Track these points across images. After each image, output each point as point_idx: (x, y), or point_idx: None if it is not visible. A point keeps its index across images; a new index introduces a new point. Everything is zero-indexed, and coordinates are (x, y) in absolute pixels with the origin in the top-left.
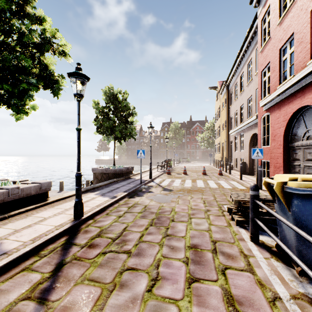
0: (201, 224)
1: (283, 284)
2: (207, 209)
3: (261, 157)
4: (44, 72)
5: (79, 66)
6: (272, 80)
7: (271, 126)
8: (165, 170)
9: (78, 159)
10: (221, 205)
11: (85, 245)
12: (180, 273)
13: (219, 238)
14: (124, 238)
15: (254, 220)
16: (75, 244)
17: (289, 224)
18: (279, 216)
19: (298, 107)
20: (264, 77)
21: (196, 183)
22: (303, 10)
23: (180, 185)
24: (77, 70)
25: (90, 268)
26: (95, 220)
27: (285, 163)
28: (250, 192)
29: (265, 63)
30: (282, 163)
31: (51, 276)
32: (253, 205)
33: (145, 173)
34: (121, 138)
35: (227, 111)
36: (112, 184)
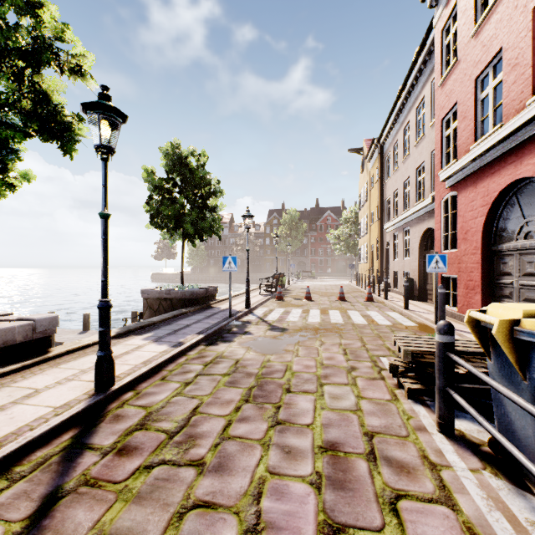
0: (341, 397)
1: (519, 534)
2: (351, 367)
3: (442, 269)
4: (43, 109)
5: (105, 92)
6: (461, 134)
7: (459, 216)
8: (274, 293)
9: (103, 274)
10: (376, 357)
11: (110, 450)
12: (304, 513)
13: (378, 427)
14: (191, 431)
15: (446, 391)
16: (90, 447)
17: (533, 410)
18: (507, 390)
19: (509, 182)
20: (447, 130)
21: (329, 315)
22: (519, 8)
23: (300, 321)
24: (101, 100)
25: (115, 505)
26: (138, 391)
27: (485, 280)
28: (437, 338)
29: (449, 105)
30: (480, 280)
31: (25, 530)
32: (444, 364)
33: (237, 299)
34: (194, 236)
35: (380, 190)
36: (177, 318)
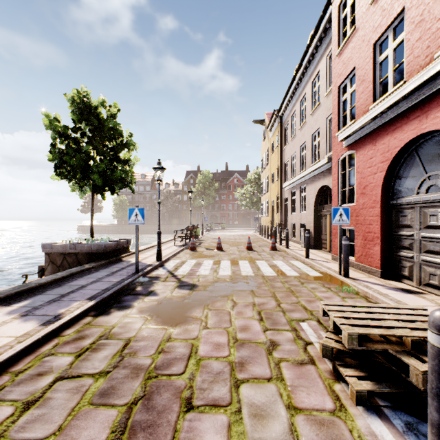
0: (267, 412)
1: None
2: (271, 342)
3: (346, 222)
4: None
5: None
6: (359, 96)
7: (357, 172)
8: (188, 244)
9: None
10: (296, 323)
11: None
12: None
13: None
14: None
15: None
16: None
17: None
18: None
19: (413, 136)
20: (344, 95)
21: (239, 266)
22: None
23: (211, 274)
24: None
25: None
26: None
27: (384, 232)
28: (435, 341)
29: (347, 71)
30: (380, 232)
31: None
32: None
33: (151, 250)
34: (104, 188)
35: (280, 154)
36: (75, 276)
